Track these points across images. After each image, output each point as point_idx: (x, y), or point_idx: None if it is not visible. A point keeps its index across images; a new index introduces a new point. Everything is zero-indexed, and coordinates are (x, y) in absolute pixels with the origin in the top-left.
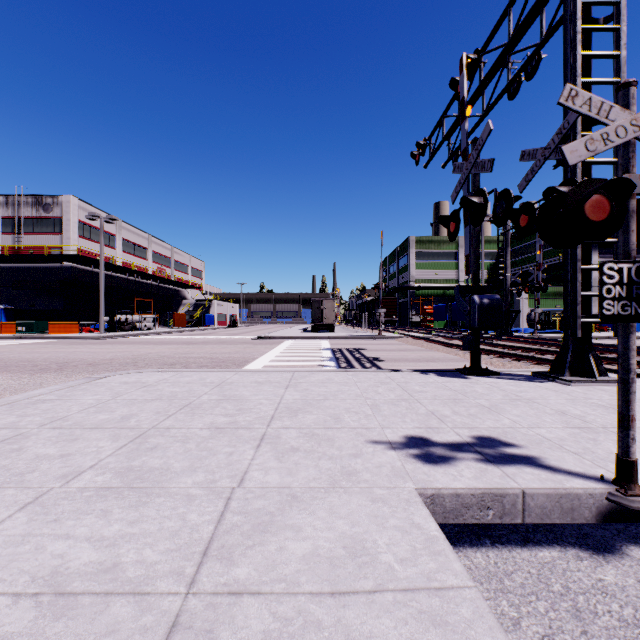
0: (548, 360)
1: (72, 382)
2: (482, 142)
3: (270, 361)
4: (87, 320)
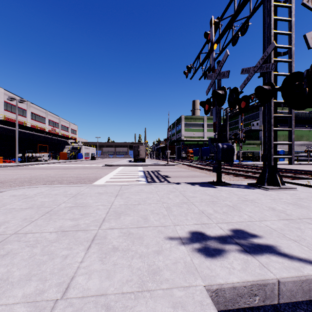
0: (251, 176)
1: None
2: (223, 62)
3: (110, 178)
4: (9, 156)
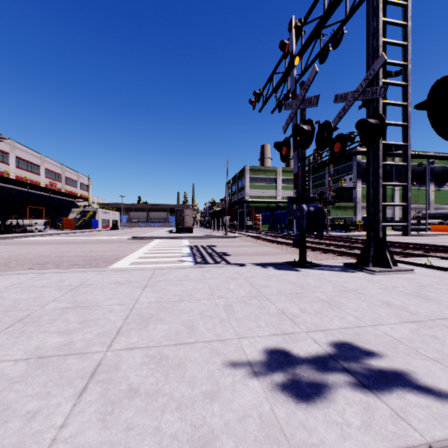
0: (347, 253)
1: None
2: (309, 82)
3: (138, 258)
4: None
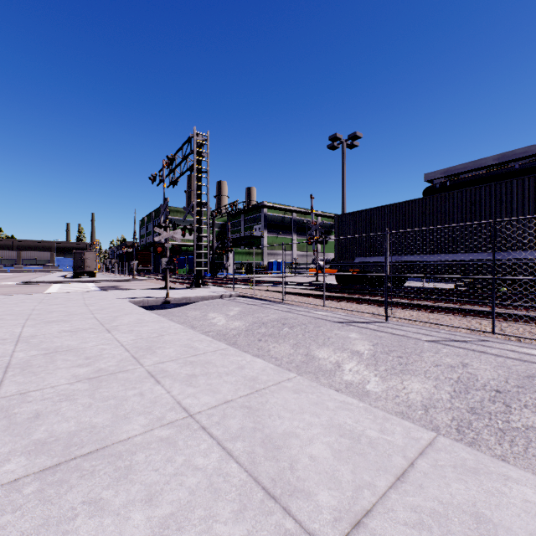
0: None
1: None
2: (167, 203)
3: None
4: None
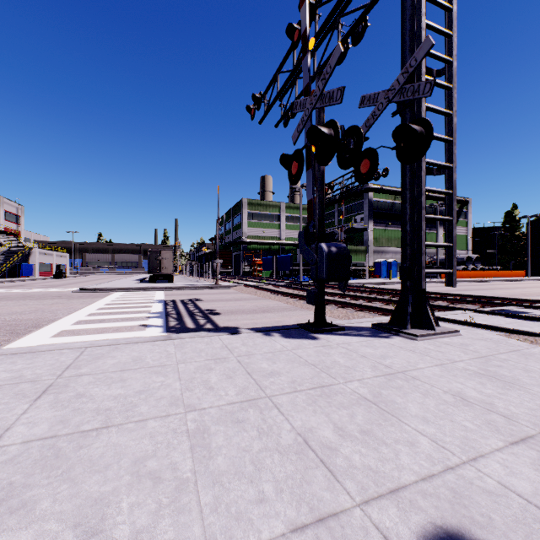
0: (370, 307)
1: None
2: (331, 69)
3: (74, 323)
4: None
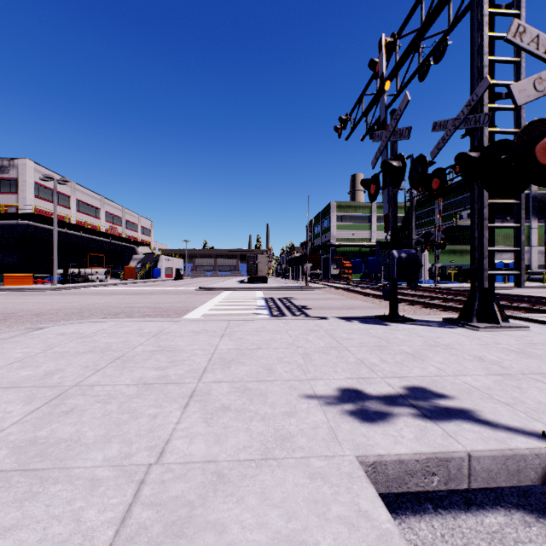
0: (453, 307)
1: (6, 334)
2: (400, 112)
3: (209, 310)
4: (42, 273)
